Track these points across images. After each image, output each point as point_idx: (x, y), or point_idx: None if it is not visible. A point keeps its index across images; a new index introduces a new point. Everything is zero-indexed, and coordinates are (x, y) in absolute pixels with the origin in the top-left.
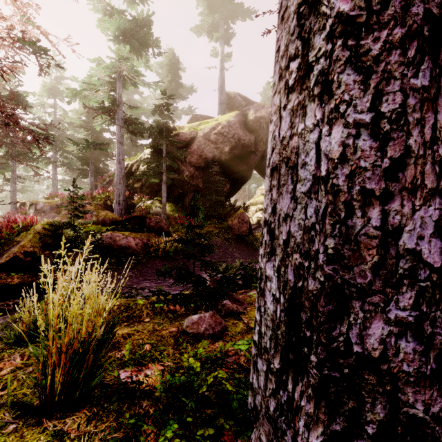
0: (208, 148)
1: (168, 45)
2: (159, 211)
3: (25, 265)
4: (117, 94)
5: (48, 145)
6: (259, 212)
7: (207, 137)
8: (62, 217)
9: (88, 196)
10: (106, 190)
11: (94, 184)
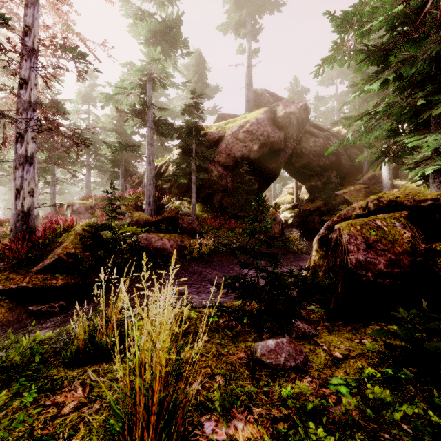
0: (236, 147)
1: (193, 47)
2: (188, 212)
3: (68, 266)
4: (147, 96)
5: (82, 149)
6: (286, 212)
7: (235, 136)
8: (96, 217)
9: (119, 197)
10: (136, 191)
11: (124, 185)
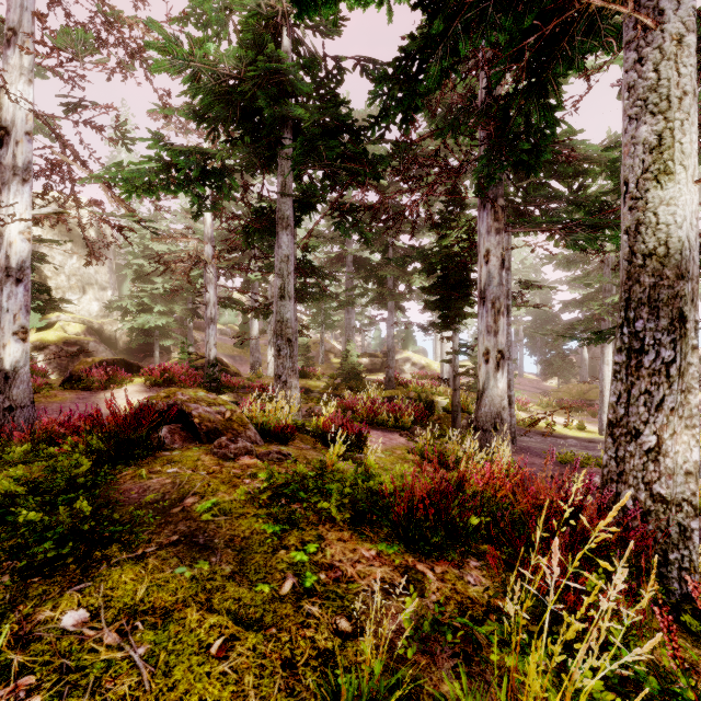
0: None
1: None
2: None
3: None
4: None
5: None
6: None
7: None
8: None
9: None
10: None
11: None
